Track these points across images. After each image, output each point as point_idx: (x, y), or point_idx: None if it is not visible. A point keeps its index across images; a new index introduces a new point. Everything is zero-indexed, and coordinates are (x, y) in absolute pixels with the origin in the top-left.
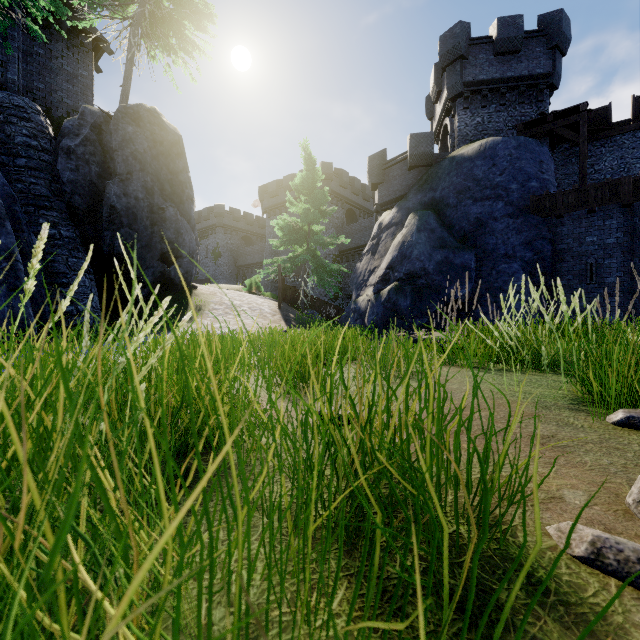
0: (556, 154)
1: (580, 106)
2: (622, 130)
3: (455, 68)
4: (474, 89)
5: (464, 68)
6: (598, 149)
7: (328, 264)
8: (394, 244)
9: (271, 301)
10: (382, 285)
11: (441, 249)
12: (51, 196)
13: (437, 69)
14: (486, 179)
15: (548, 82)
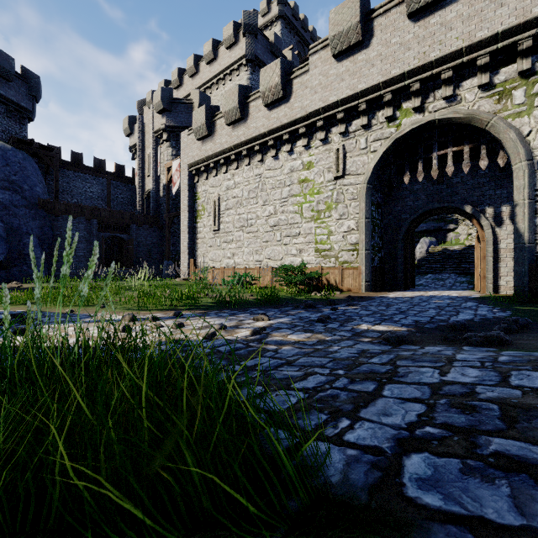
0: None
1: (56, 149)
2: (69, 168)
3: None
4: None
5: None
6: None
7: None
8: None
9: None
10: None
11: None
12: None
13: None
14: (3, 173)
15: (29, 115)
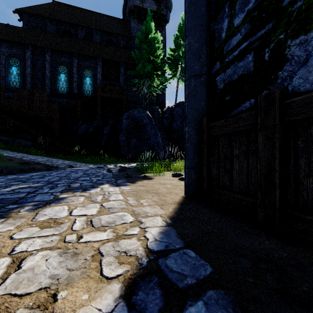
0: None
1: None
2: None
3: None
4: None
5: None
6: None
7: None
8: None
9: None
10: None
11: None
12: (162, 128)
13: None
14: None
15: None
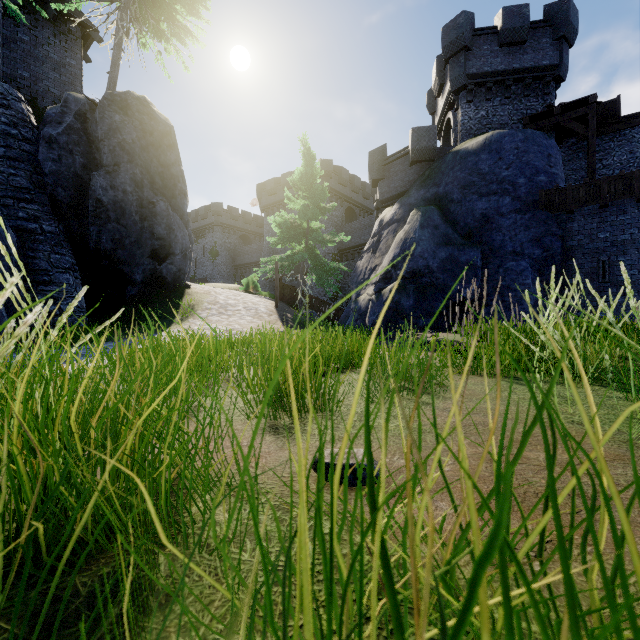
0: (562, 149)
1: (589, 98)
2: (632, 123)
3: (458, 60)
4: (478, 81)
5: (468, 60)
6: (606, 143)
7: (327, 262)
8: (396, 241)
9: (268, 300)
10: (384, 284)
11: (445, 246)
12: (32, 188)
13: (439, 62)
14: (492, 173)
15: (555, 74)
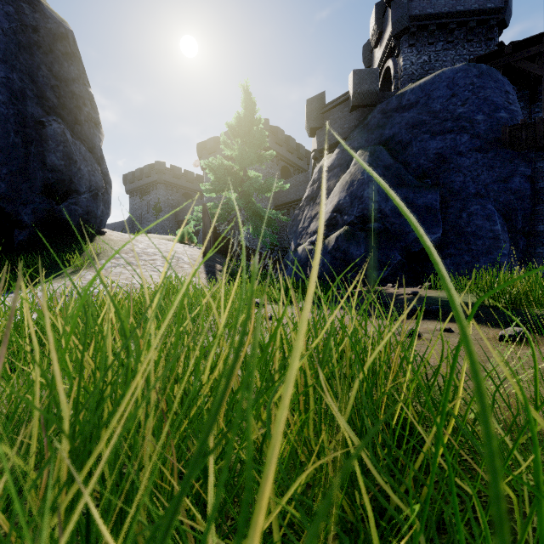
0: None
1: None
2: None
3: (401, 0)
4: (421, 24)
5: (411, 1)
6: None
7: (264, 211)
8: (340, 184)
9: (197, 250)
10: (328, 231)
11: (399, 188)
12: None
13: (378, 9)
14: (445, 111)
15: (499, 18)
